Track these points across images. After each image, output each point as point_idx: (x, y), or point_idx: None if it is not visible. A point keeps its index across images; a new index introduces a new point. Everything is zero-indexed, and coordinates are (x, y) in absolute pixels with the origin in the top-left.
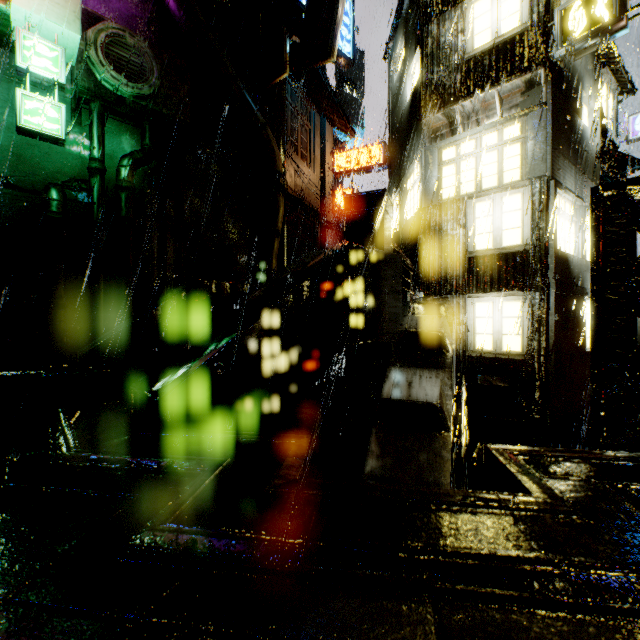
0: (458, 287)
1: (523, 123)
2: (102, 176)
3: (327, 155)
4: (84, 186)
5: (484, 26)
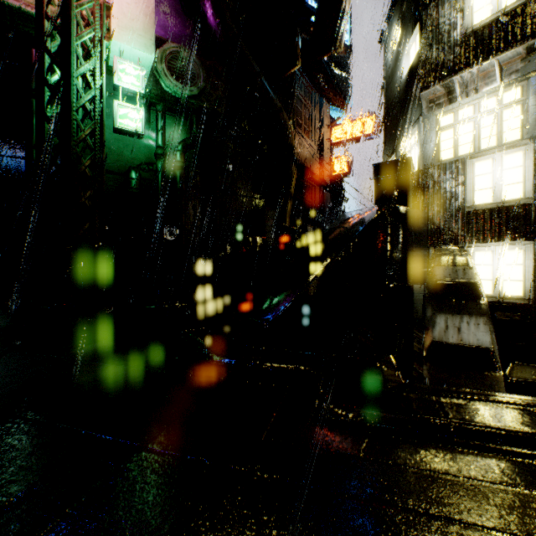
0: (457, 238)
1: (524, 86)
2: (164, 159)
3: (325, 129)
4: (151, 167)
5: (484, 3)
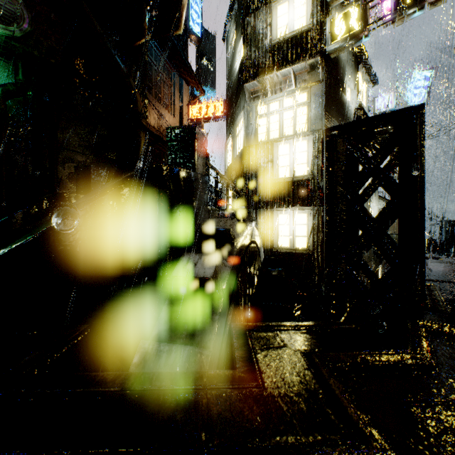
0: (268, 203)
1: (309, 93)
2: None
3: (184, 106)
4: None
5: (284, 23)
